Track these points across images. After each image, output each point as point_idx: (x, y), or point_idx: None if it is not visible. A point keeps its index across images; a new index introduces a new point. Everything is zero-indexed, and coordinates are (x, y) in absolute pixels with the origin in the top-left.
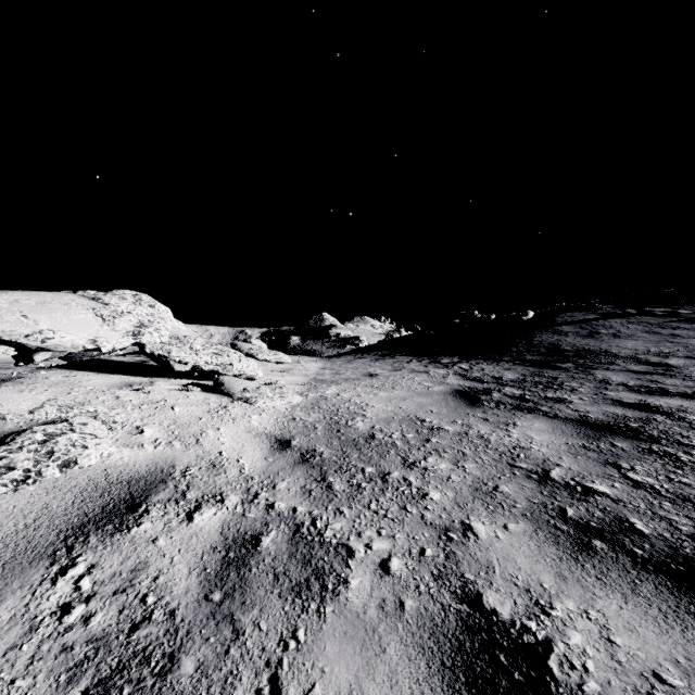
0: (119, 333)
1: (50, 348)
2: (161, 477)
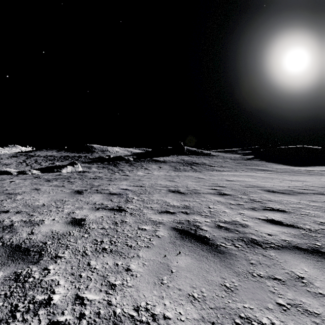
0: None
1: None
2: None
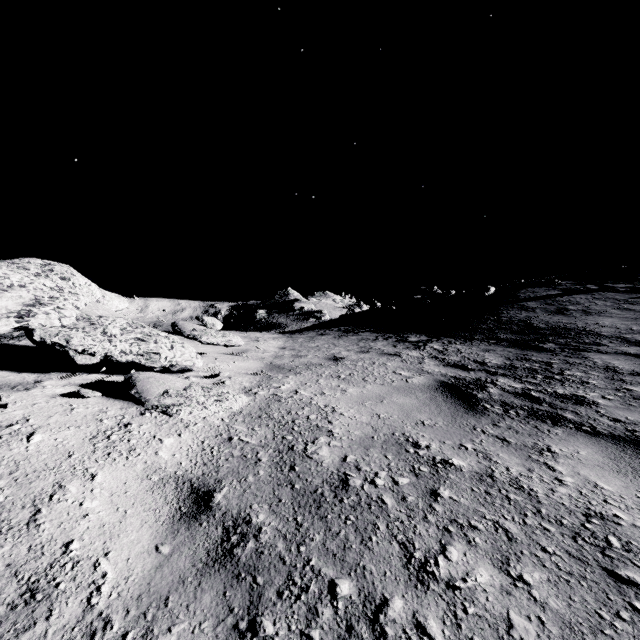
0: None
1: None
2: None
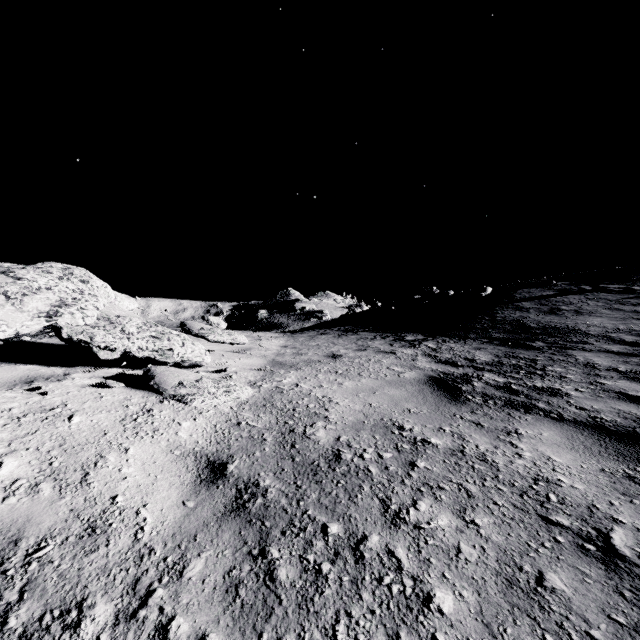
0: (27, 314)
1: None
2: None
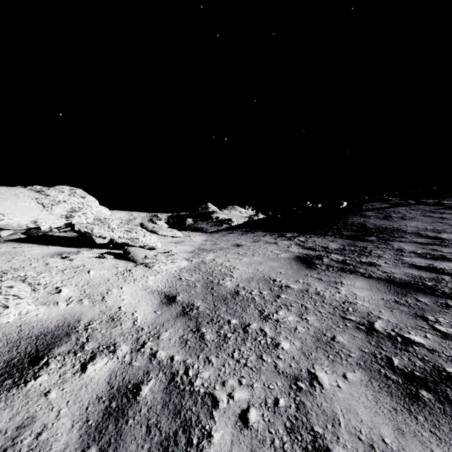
0: (55, 216)
1: (0, 227)
2: (66, 331)
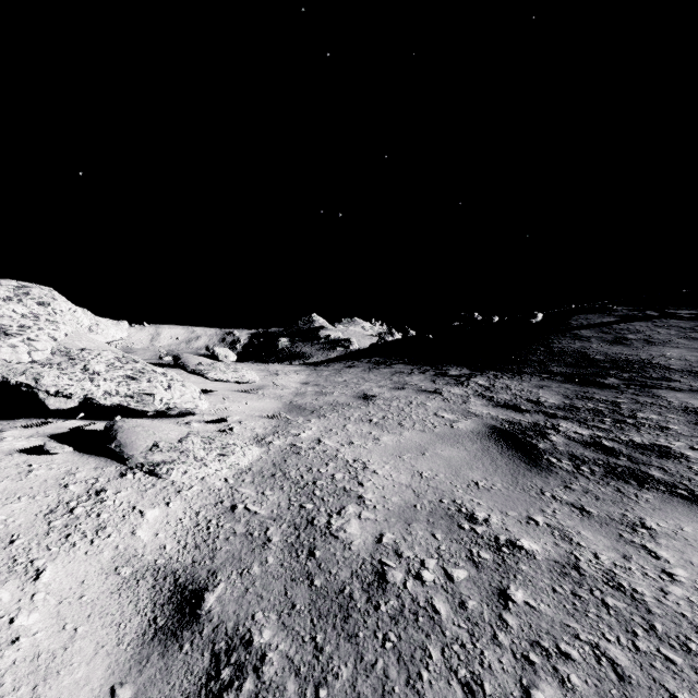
0: None
1: None
2: None
